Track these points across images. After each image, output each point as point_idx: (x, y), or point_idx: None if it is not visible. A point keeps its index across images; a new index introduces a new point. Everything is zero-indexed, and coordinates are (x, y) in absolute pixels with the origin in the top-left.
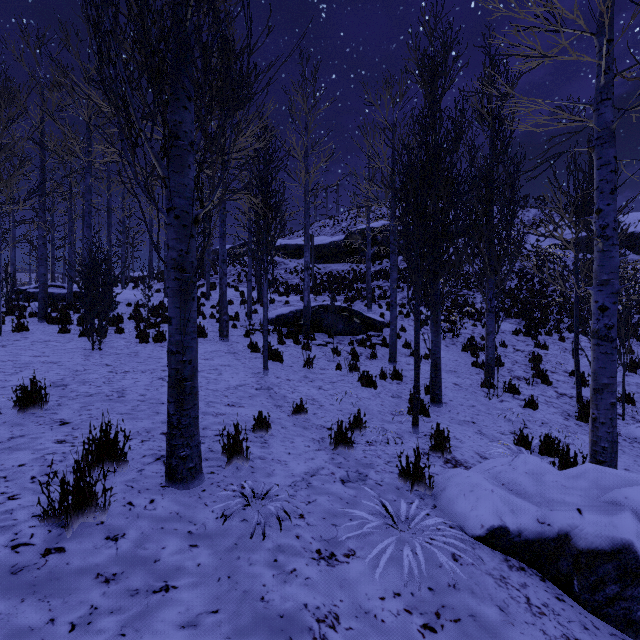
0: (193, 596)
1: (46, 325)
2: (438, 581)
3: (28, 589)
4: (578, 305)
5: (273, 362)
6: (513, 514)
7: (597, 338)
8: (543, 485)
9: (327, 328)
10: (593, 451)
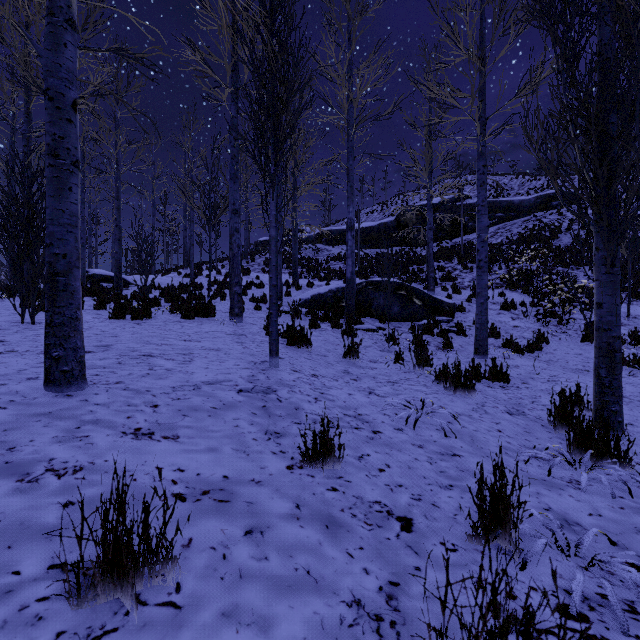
0: None
1: None
2: None
3: None
4: None
5: (296, 348)
6: None
7: None
8: None
9: (377, 311)
10: None
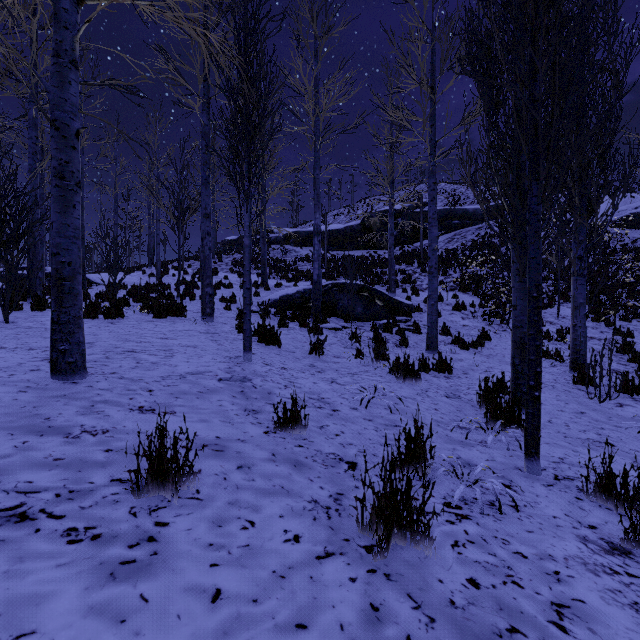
0: None
1: None
2: None
3: None
4: None
5: (266, 345)
6: None
7: None
8: None
9: (342, 311)
10: None
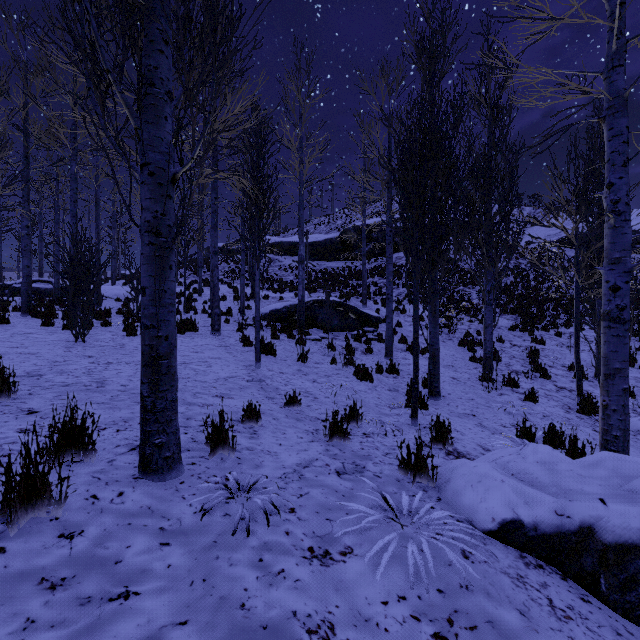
0: (158, 604)
1: (29, 318)
2: (448, 582)
3: None
4: (578, 296)
5: (266, 356)
6: (527, 506)
7: (608, 320)
8: (557, 474)
9: (322, 323)
10: (604, 440)
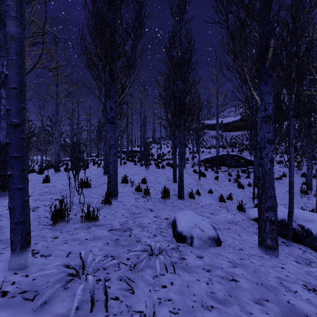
0: (186, 210)
1: (129, 162)
2: (235, 220)
3: (164, 204)
4: None
5: (202, 177)
6: None
7: None
8: (277, 212)
9: (227, 164)
10: (316, 211)
